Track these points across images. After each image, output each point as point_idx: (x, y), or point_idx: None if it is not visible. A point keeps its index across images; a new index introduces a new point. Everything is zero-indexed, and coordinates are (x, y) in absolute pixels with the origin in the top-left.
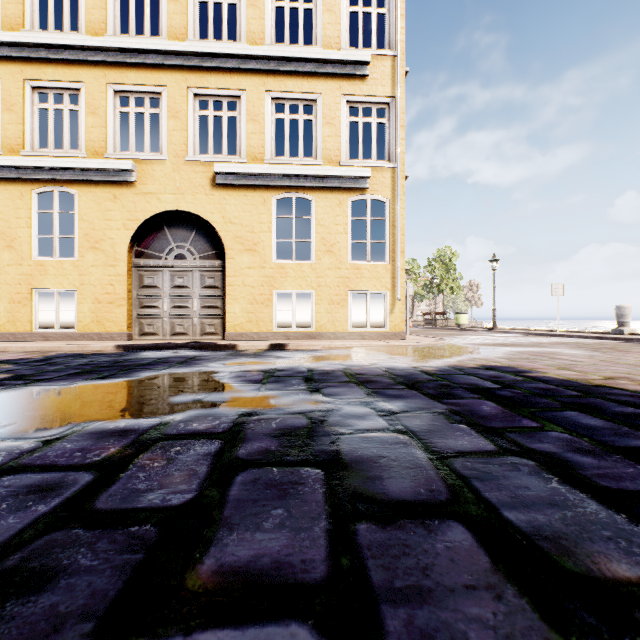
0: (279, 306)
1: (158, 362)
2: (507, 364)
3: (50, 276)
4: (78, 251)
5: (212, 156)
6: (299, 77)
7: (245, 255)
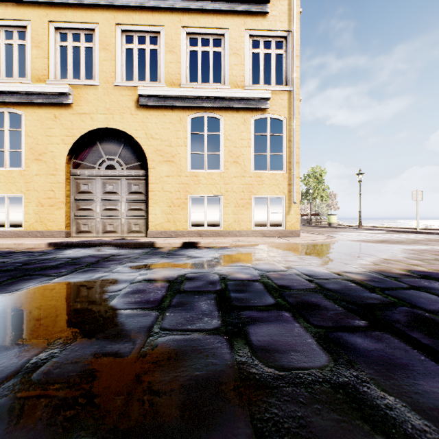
0: (195, 209)
1: (67, 264)
2: (434, 269)
3: (1, 183)
4: (24, 162)
5: (137, 82)
6: (210, 15)
7: (164, 165)
